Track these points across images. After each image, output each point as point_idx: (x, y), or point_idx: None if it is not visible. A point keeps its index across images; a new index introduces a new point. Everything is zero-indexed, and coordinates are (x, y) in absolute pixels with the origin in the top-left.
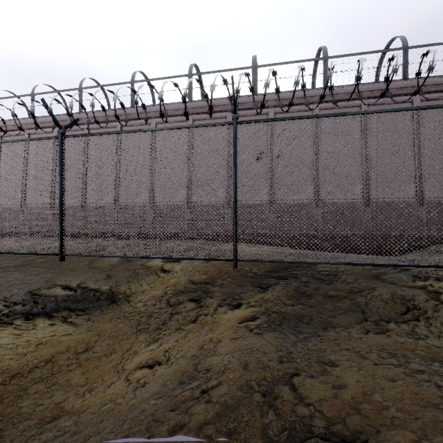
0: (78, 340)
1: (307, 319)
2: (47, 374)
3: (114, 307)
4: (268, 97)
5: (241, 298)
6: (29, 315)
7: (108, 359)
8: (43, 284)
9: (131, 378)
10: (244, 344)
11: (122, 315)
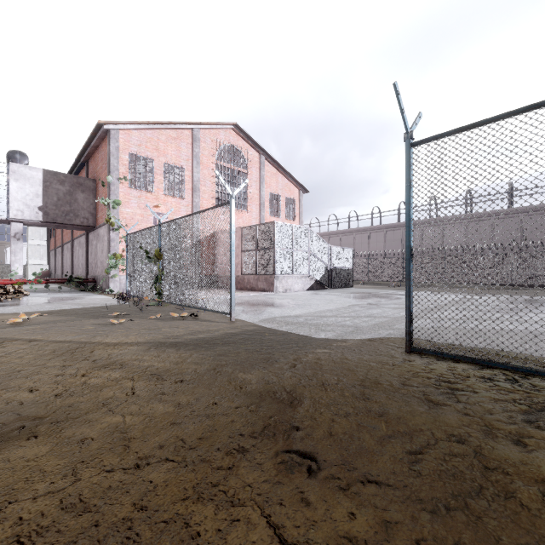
0: None
1: None
2: None
3: None
4: (518, 208)
5: None
6: None
7: None
8: None
9: None
10: None
11: None
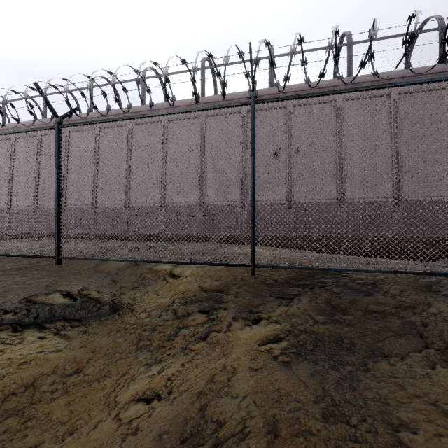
0: (69, 359)
1: (347, 343)
2: (25, 404)
3: (115, 317)
4: (286, 88)
5: (261, 311)
6: (18, 326)
7: (100, 385)
8: (42, 289)
9: (123, 417)
10: (268, 380)
11: (123, 327)
